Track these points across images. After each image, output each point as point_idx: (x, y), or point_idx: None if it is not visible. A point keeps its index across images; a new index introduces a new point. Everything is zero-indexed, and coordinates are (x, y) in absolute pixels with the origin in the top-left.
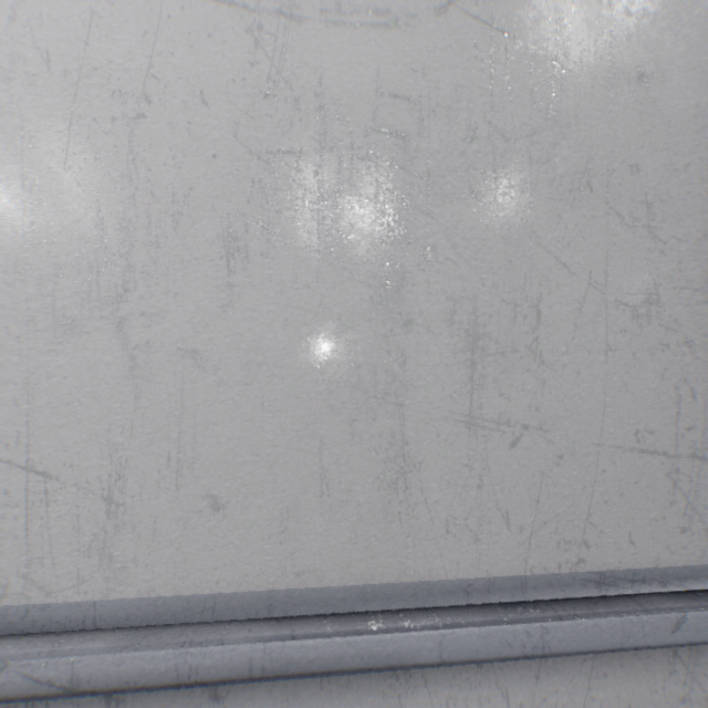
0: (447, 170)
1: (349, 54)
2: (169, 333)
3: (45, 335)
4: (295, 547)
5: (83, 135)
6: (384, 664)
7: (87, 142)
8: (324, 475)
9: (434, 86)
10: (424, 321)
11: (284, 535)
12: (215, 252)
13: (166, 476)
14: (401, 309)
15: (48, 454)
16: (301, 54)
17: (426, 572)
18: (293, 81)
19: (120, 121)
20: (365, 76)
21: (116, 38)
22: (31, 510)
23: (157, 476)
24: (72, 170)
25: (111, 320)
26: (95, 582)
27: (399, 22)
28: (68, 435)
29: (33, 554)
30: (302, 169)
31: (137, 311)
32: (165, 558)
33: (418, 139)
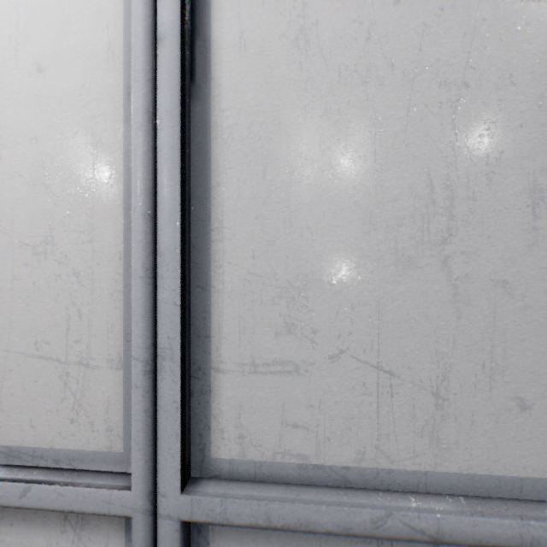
0: None
1: None
2: (483, 267)
3: (389, 270)
4: None
5: (417, 118)
6: None
7: (420, 123)
8: None
9: None
10: None
11: None
12: (521, 202)
13: (481, 379)
14: None
15: (391, 358)
16: None
17: None
18: None
19: (444, 104)
20: None
21: (442, 41)
22: (379, 398)
23: (474, 379)
24: (409, 146)
25: (438, 257)
26: (426, 457)
27: None
28: (406, 344)
29: (381, 431)
30: None
31: (458, 250)
32: (480, 444)
33: None
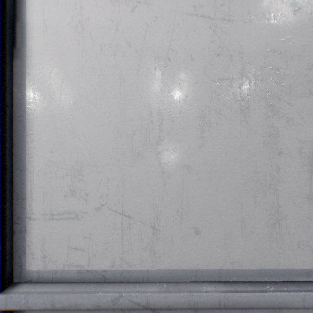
0: (298, 83)
1: (253, 34)
2: (177, 158)
3: (128, 159)
4: (230, 251)
5: (143, 76)
6: (277, 306)
7: (145, 78)
8: (243, 220)
9: (292, 46)
10: (287, 152)
11: (225, 246)
12: (196, 123)
13: (176, 218)
14: (277, 146)
15: (129, 208)
16: (233, 36)
17: (288, 265)
18: (229, 47)
19: (157, 69)
20: (261, 43)
21: (156, 34)
22: (123, 231)
23: (172, 218)
24: (139, 90)
25: (154, 152)
26: (148, 262)
27: (276, 18)
28: (137, 200)
29: (124, 249)
30: (233, 86)
31: (164, 149)
32: (176, 253)
33: (285, 70)
